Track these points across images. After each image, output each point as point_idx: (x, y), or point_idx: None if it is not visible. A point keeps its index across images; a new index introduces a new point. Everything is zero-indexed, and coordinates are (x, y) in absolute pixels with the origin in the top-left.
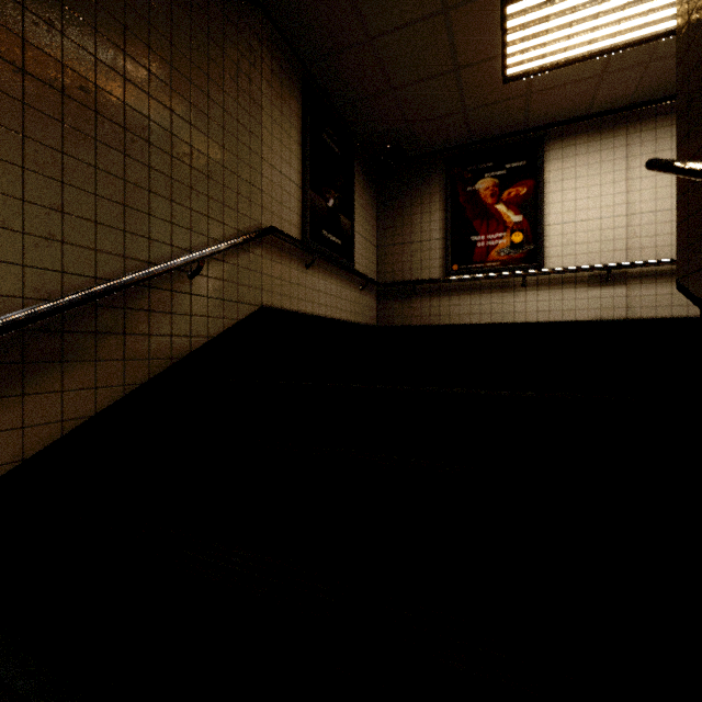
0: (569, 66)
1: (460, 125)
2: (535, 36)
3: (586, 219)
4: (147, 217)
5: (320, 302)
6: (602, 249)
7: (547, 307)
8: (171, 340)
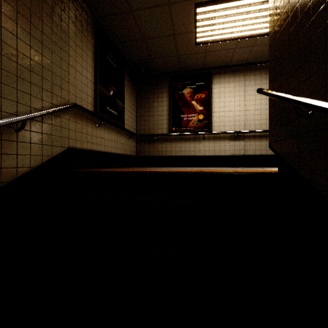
0: (223, 42)
1: (176, 62)
2: (209, 25)
3: (229, 111)
4: None
5: (105, 144)
6: (235, 124)
7: (213, 149)
8: (1, 171)
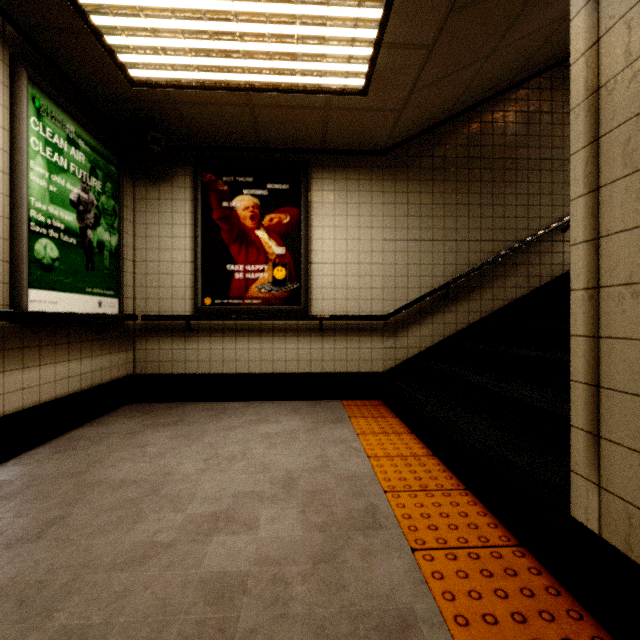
0: None
1: None
2: None
3: None
4: (538, 208)
5: None
6: None
7: None
8: (551, 267)
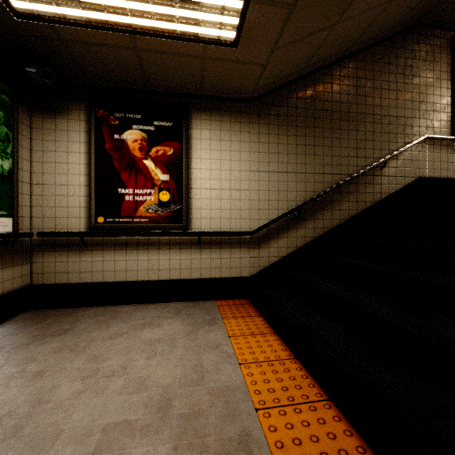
0: None
1: None
2: None
3: None
4: (364, 150)
5: None
6: None
7: None
8: (373, 195)
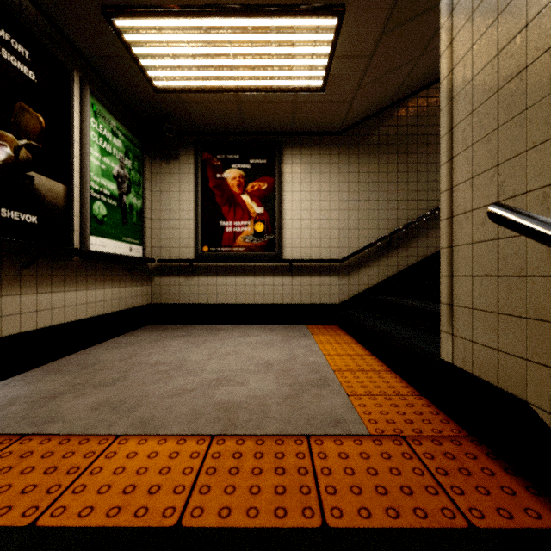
0: None
1: None
2: None
3: None
4: None
5: None
6: None
7: None
8: None
